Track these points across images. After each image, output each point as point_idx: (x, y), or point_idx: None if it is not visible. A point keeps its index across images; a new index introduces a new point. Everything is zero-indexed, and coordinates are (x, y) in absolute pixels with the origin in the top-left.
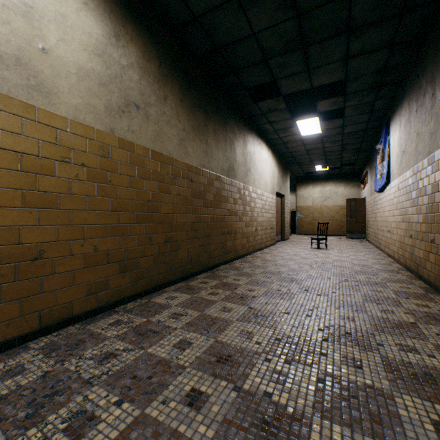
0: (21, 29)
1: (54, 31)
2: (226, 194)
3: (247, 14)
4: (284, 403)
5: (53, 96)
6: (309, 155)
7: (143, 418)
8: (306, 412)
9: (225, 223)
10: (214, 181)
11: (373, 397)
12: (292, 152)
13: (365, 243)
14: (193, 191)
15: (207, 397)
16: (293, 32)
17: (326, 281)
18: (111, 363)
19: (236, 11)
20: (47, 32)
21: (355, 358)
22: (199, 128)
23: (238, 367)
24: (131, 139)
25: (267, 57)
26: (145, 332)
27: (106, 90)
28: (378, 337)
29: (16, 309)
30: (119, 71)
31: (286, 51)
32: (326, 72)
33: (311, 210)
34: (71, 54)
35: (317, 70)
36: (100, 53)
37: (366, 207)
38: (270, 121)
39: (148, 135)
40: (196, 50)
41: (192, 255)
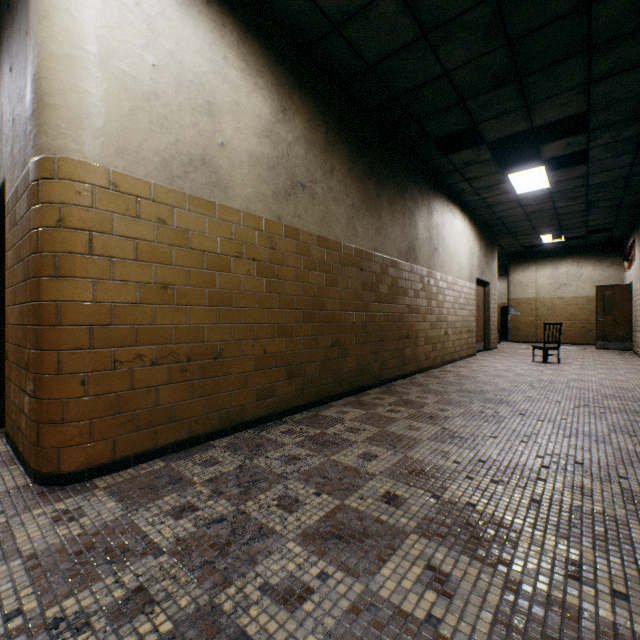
0: (205, 129)
1: (230, 123)
2: (404, 284)
3: (438, 52)
4: (490, 513)
5: (229, 190)
6: (529, 220)
7: (344, 506)
8: (516, 522)
9: (402, 323)
10: (388, 268)
11: (601, 521)
12: (502, 218)
13: (630, 356)
14: (363, 282)
15: (404, 499)
16: (502, 63)
17: (554, 405)
18: (298, 464)
19: (423, 51)
20: (224, 125)
21: (583, 487)
22: (370, 201)
23: (434, 480)
24: (297, 225)
25: (463, 98)
26: (323, 442)
27: (273, 174)
28: (622, 471)
29: (201, 407)
30: (285, 149)
31: (492, 87)
32: (555, 105)
33: (535, 305)
34: (243, 142)
35: (541, 104)
36: (268, 134)
37: (633, 298)
38: (467, 178)
39: (314, 218)
40: (368, 102)
41: (362, 364)
